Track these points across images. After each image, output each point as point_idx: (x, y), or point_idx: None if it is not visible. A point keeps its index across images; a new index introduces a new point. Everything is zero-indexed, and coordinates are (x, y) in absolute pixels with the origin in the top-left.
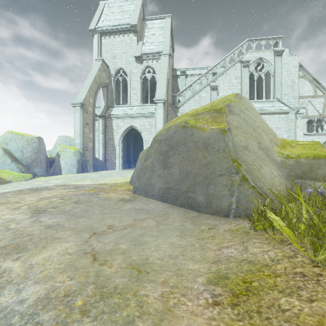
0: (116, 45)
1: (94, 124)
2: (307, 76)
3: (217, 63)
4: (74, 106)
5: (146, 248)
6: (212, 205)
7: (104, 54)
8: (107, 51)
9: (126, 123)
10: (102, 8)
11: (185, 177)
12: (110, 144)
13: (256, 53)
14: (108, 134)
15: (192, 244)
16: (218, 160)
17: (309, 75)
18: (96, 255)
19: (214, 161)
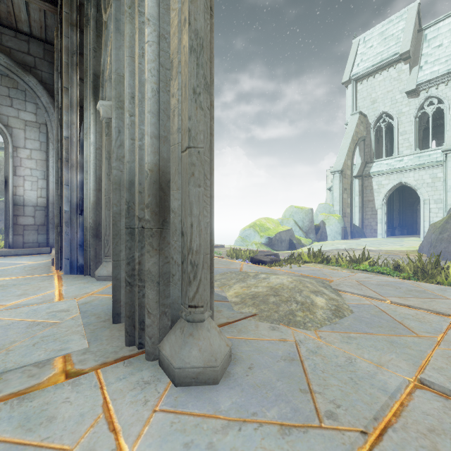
0: (377, 86)
1: (351, 187)
2: None
3: None
4: (333, 173)
5: None
6: None
7: (359, 102)
8: (364, 97)
9: (392, 180)
10: (356, 48)
11: None
12: (369, 207)
13: None
14: (366, 195)
15: None
16: None
17: None
18: None
19: None
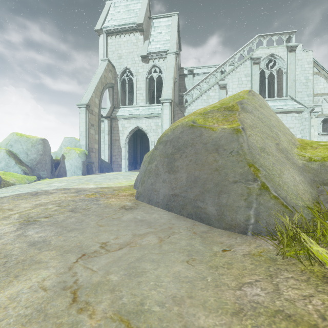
0: (122, 45)
1: (100, 125)
2: (322, 73)
3: (226, 61)
4: (79, 107)
5: (143, 283)
6: (225, 218)
7: (110, 54)
8: (113, 51)
9: (132, 124)
10: (108, 8)
11: (192, 182)
12: (116, 146)
13: (268, 49)
14: (114, 135)
15: (202, 277)
16: (231, 164)
17: (325, 71)
18: (77, 293)
19: (226, 165)
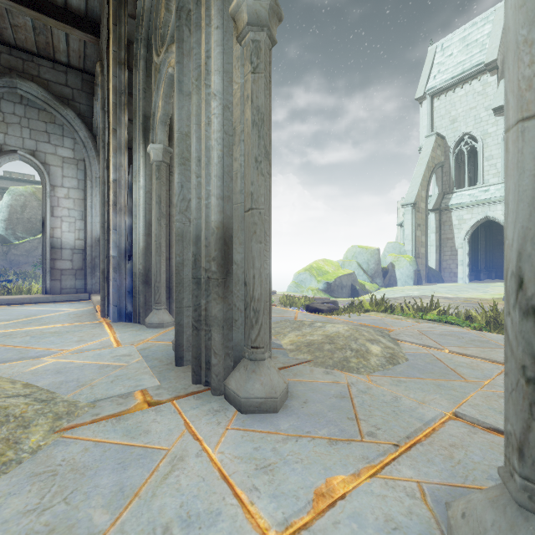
0: (457, 102)
1: (426, 223)
2: None
3: None
4: (404, 207)
5: None
6: None
7: (436, 122)
8: (442, 116)
9: (476, 214)
10: (432, 58)
11: None
12: (448, 247)
13: None
14: (444, 232)
15: None
16: None
17: None
18: None
19: None
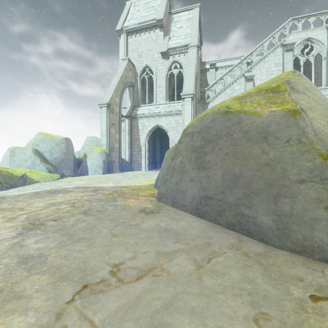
0: (142, 43)
1: (120, 124)
2: None
3: (253, 50)
4: (100, 106)
5: None
6: (292, 234)
7: (130, 53)
8: (133, 50)
9: (152, 122)
10: (128, 8)
11: (232, 182)
12: (136, 145)
13: (303, 33)
14: (134, 134)
15: None
16: (290, 156)
17: None
18: None
19: (282, 158)
